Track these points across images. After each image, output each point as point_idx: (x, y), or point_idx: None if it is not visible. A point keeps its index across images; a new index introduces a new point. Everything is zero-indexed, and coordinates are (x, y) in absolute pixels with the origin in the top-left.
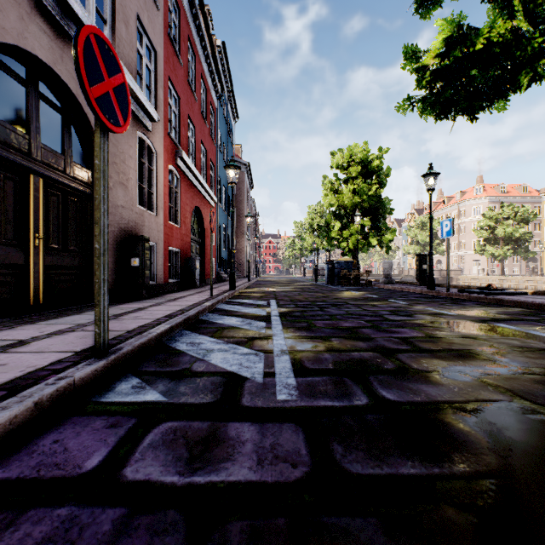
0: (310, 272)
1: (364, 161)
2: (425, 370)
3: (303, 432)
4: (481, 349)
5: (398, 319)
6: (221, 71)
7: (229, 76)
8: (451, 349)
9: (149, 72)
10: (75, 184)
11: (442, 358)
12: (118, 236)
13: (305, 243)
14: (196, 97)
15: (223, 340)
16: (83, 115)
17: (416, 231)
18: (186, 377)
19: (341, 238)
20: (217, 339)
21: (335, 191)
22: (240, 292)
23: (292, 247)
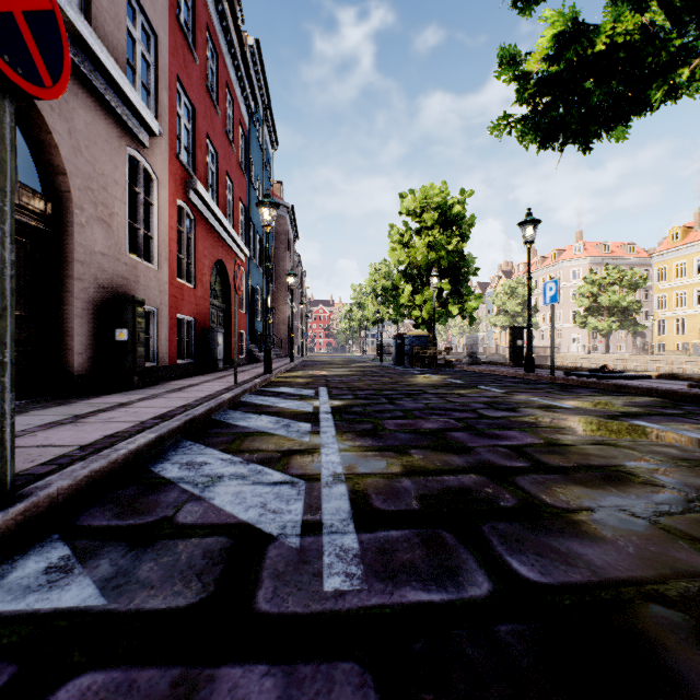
0: (372, 350)
1: (441, 206)
2: (567, 509)
3: (377, 689)
4: (633, 464)
5: (500, 416)
6: (255, 80)
7: (265, 87)
8: (590, 465)
9: (147, 65)
10: (22, 216)
11: (584, 484)
12: (96, 296)
13: (366, 313)
14: (218, 110)
15: (242, 456)
16: (35, 112)
17: (504, 298)
18: (159, 540)
19: (412, 306)
20: (233, 455)
21: (404, 244)
22: (279, 377)
23: (349, 317)
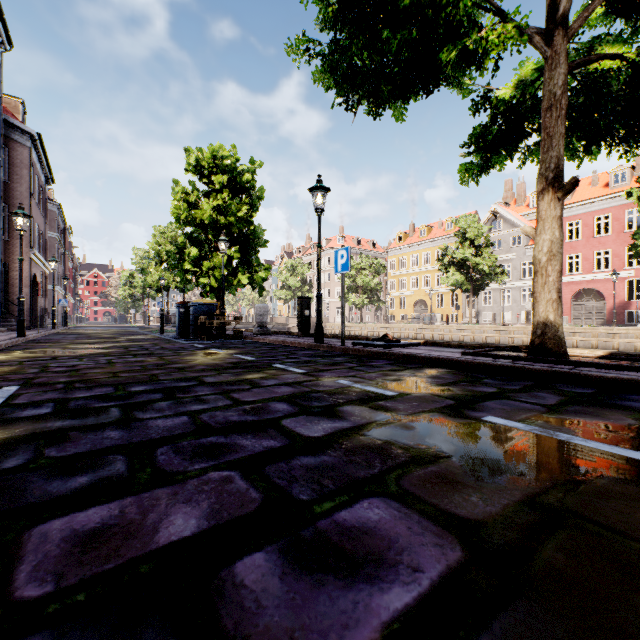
0: (158, 320)
1: (231, 171)
2: None
3: None
4: None
5: (322, 436)
6: None
7: None
8: None
9: None
10: None
11: None
12: None
13: (148, 279)
14: None
15: None
16: None
17: (288, 274)
18: None
19: (199, 272)
20: None
21: (191, 204)
22: None
23: (130, 283)
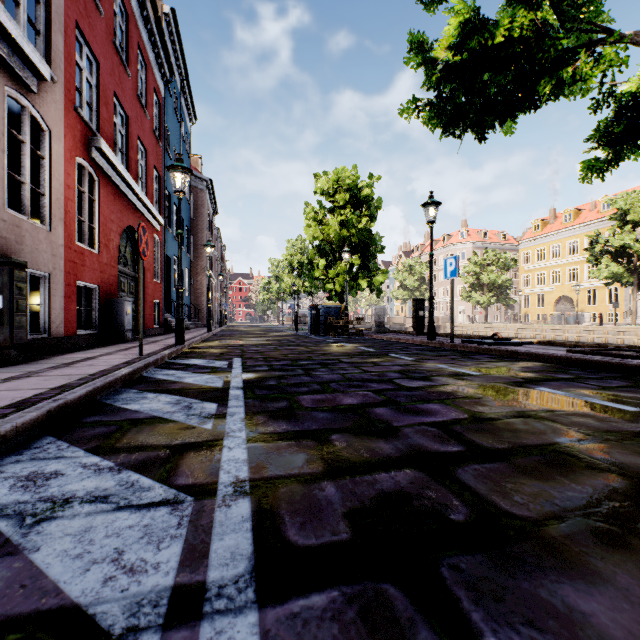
0: (289, 320)
1: (352, 188)
2: (530, 519)
3: None
4: (565, 441)
5: (417, 386)
6: (171, 49)
7: (183, 59)
8: (526, 446)
9: (36, 2)
10: None
11: (531, 474)
12: None
13: (283, 285)
14: (128, 70)
15: (115, 458)
16: None
17: (405, 274)
18: None
19: (326, 279)
20: (103, 457)
21: (319, 221)
22: (192, 347)
23: (267, 289)
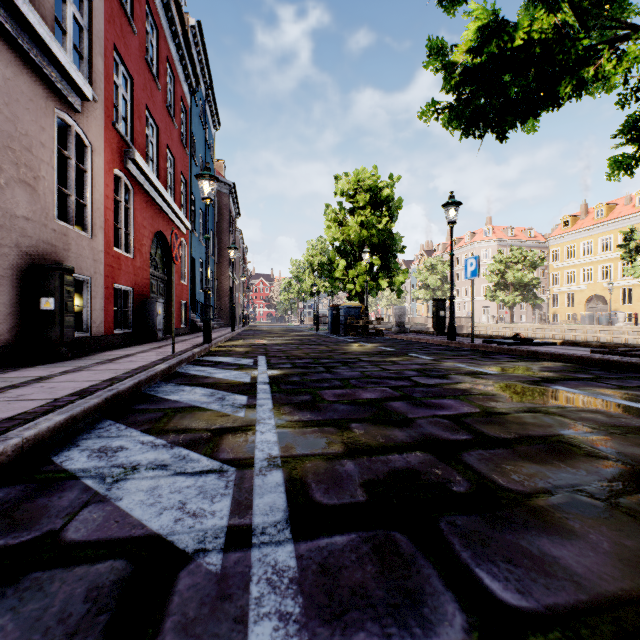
0: (309, 320)
1: (373, 189)
2: (523, 492)
3: None
4: (570, 433)
5: (433, 383)
6: (197, 60)
7: (207, 69)
8: (531, 436)
9: (79, 29)
10: None
11: (531, 459)
12: (17, 263)
13: (303, 285)
14: (158, 84)
15: (166, 438)
16: None
17: (426, 274)
18: (30, 572)
19: (346, 279)
20: (156, 436)
21: (339, 222)
22: (219, 346)
23: (288, 289)
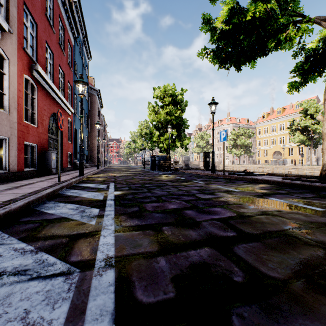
0: (140, 163)
1: (173, 95)
2: (280, 279)
3: None
4: (290, 229)
5: (207, 198)
6: (78, 20)
7: (84, 26)
8: (270, 232)
9: None
10: None
11: (275, 249)
12: None
13: (137, 145)
14: (53, 29)
15: (35, 244)
16: None
17: (199, 140)
18: None
19: (159, 142)
20: (28, 243)
21: (155, 112)
22: (88, 177)
23: (129, 147)
